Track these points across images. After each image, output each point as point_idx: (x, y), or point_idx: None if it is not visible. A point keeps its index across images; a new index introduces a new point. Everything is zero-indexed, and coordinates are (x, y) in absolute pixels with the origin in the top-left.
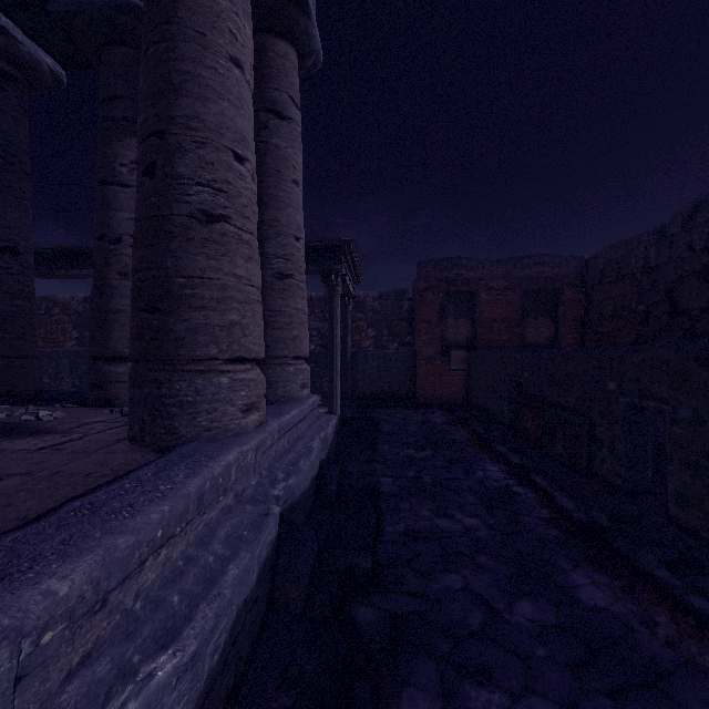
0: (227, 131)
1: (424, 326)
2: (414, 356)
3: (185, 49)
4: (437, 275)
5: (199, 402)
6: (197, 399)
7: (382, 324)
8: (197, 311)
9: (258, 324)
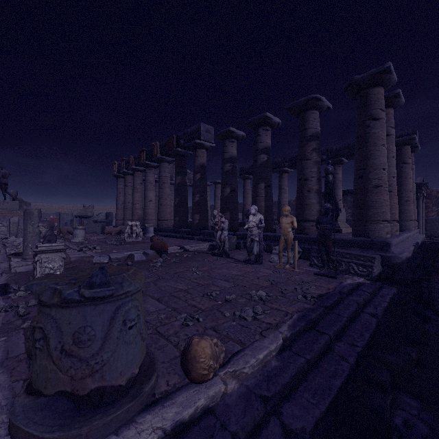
0: (409, 189)
1: None
2: None
3: (403, 180)
4: None
5: (406, 225)
6: (406, 225)
7: None
8: (406, 214)
9: (413, 215)
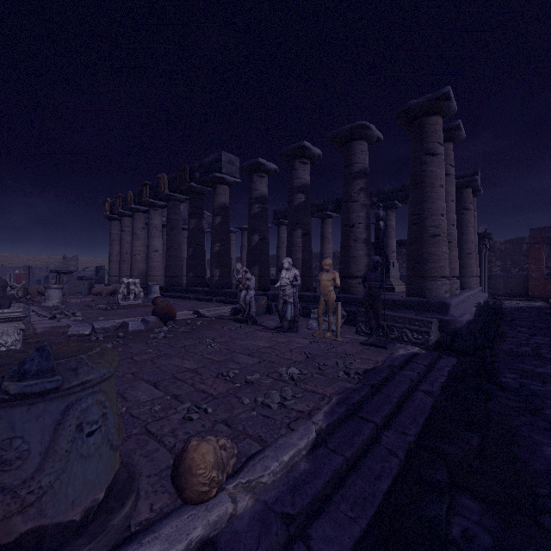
0: (471, 239)
1: (533, 261)
2: (527, 276)
3: (464, 228)
4: (541, 235)
5: (467, 283)
6: (467, 282)
7: (506, 258)
8: (467, 269)
9: (475, 270)
